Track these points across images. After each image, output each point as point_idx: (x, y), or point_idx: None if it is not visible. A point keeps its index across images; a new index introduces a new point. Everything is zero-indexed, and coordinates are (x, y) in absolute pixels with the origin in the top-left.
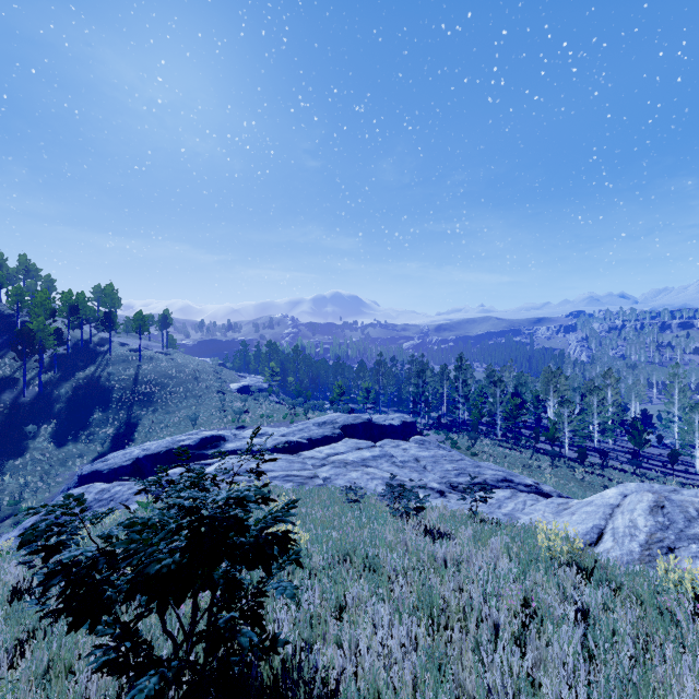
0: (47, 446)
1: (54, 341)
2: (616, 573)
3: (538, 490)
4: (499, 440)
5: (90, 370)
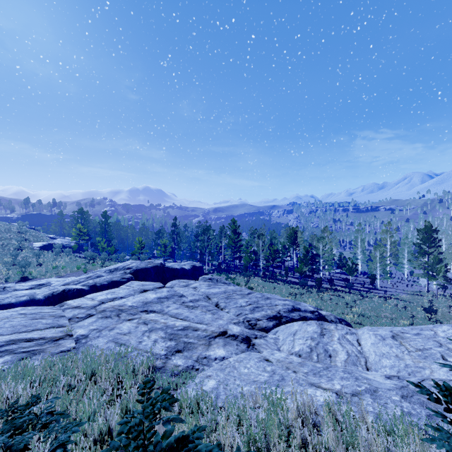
0: None
1: None
2: None
3: (321, 316)
4: (262, 277)
5: None
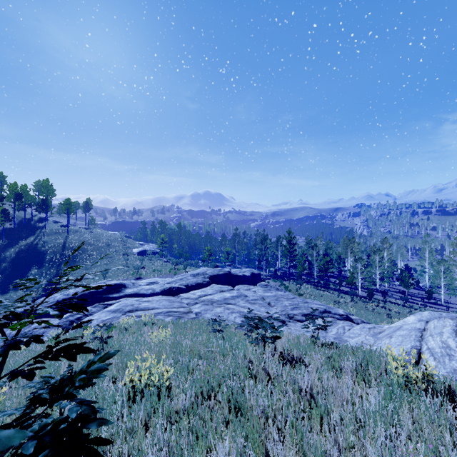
0: None
1: (1, 218)
2: None
3: (348, 318)
4: (315, 285)
5: (30, 239)
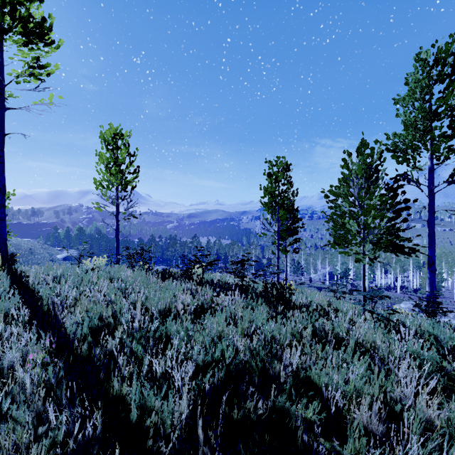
0: None
1: None
2: None
3: None
4: None
5: None
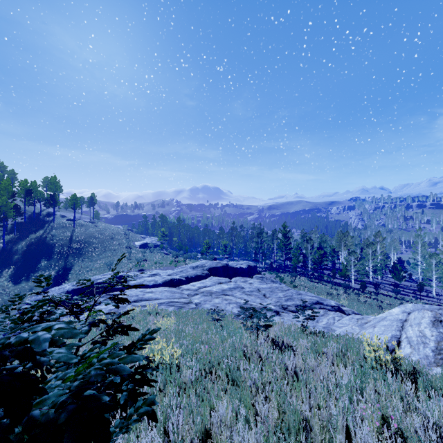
0: (7, 284)
1: (13, 213)
2: (432, 378)
3: (340, 310)
4: (310, 277)
5: (39, 233)
